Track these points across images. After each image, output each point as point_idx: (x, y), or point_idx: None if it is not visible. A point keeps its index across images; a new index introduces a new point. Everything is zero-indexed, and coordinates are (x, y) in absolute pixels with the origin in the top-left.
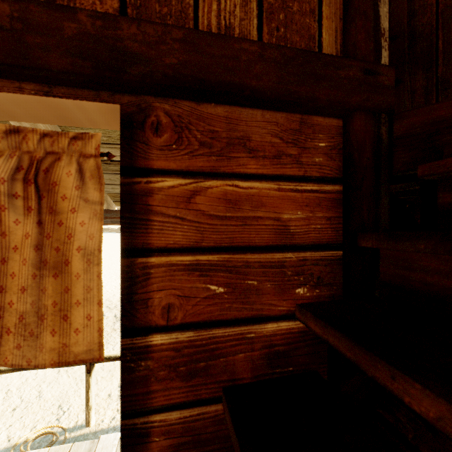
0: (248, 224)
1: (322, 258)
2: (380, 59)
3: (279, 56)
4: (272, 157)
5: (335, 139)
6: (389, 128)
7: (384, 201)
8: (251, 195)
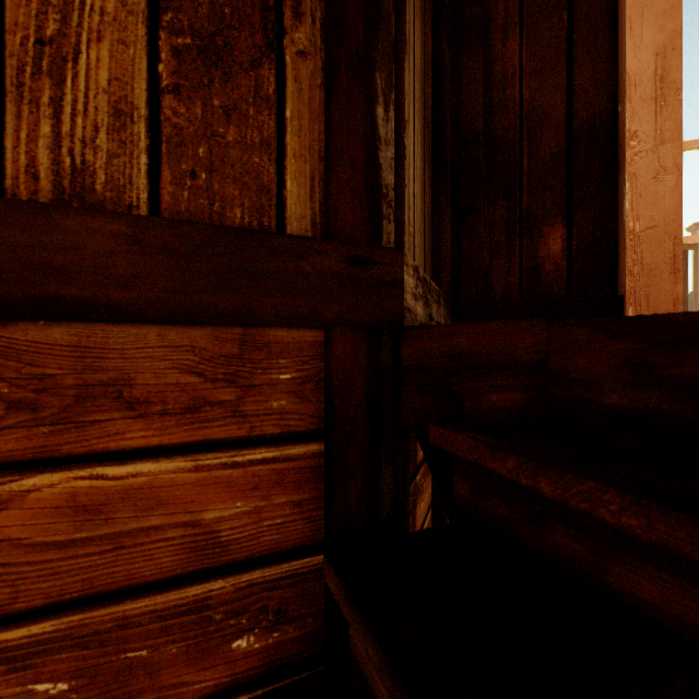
0: (129, 545)
1: (285, 574)
2: (380, 237)
3: (175, 241)
4: (183, 411)
5: (311, 364)
6: (397, 349)
7: (387, 472)
8: (135, 489)
